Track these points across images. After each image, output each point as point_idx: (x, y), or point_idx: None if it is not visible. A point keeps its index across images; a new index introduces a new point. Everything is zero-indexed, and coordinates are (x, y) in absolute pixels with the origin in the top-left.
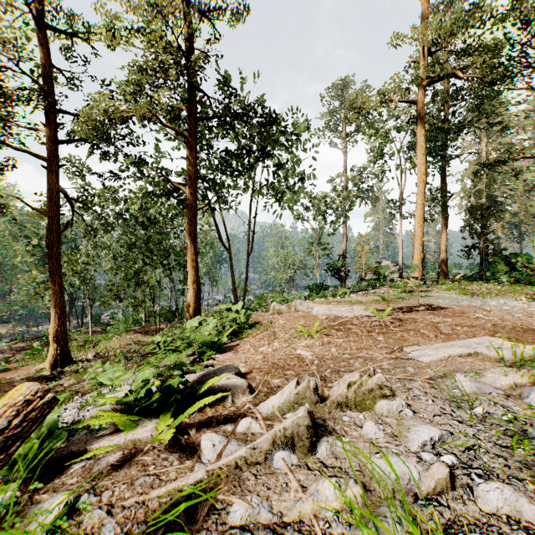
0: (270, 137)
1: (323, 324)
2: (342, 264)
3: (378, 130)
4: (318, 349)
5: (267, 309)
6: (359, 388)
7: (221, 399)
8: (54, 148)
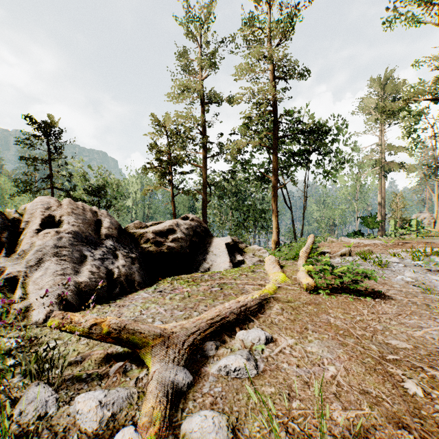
0: (321, 142)
1: (355, 245)
2: (374, 218)
3: (409, 113)
4: (352, 249)
5: (325, 241)
6: (362, 250)
7: (323, 254)
8: (205, 161)
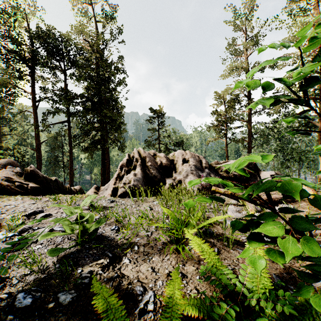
0: None
1: None
2: None
3: None
4: None
5: None
6: None
7: None
8: (250, 117)
